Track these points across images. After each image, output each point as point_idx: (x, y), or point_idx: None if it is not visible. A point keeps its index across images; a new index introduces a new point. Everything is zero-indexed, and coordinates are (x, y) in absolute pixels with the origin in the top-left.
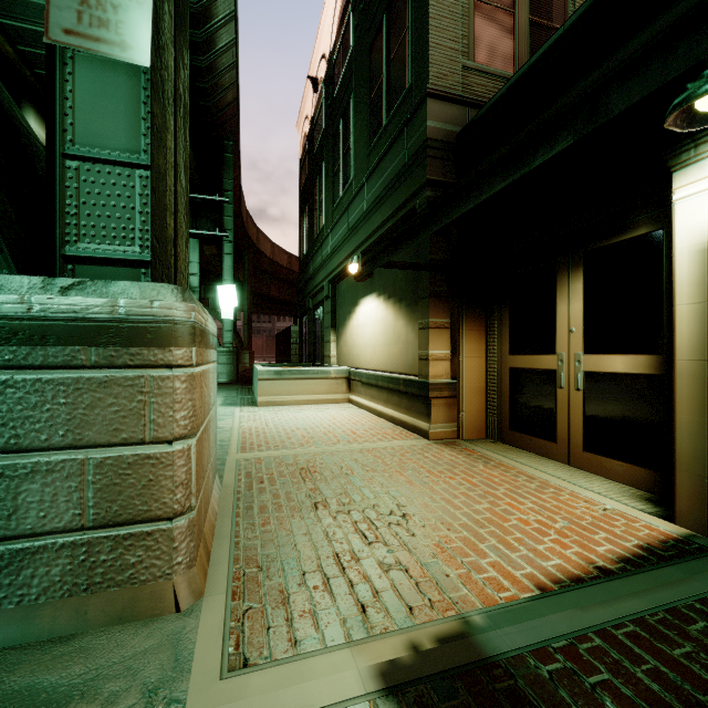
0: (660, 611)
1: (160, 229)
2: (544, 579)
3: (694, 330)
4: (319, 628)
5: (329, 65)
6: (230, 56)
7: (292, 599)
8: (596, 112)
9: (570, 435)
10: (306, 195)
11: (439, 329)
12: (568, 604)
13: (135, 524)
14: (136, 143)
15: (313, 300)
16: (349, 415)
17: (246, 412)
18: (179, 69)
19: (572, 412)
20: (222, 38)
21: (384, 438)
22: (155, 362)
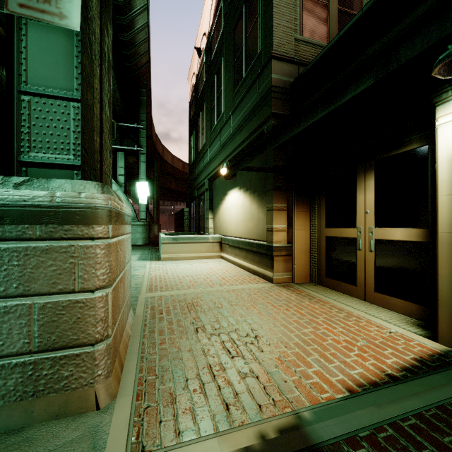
0: (433, 407)
1: (89, 143)
2: (352, 383)
3: (451, 212)
4: (196, 422)
5: (208, 40)
6: (144, 34)
7: (178, 399)
8: (389, 61)
9: (365, 281)
10: (194, 124)
11: (279, 210)
12: (368, 403)
13: (68, 349)
14: (71, 84)
15: (198, 191)
16: (220, 266)
17: (153, 264)
18: (104, 36)
19: (367, 265)
20: (139, 22)
21: (243, 282)
22: (82, 235)
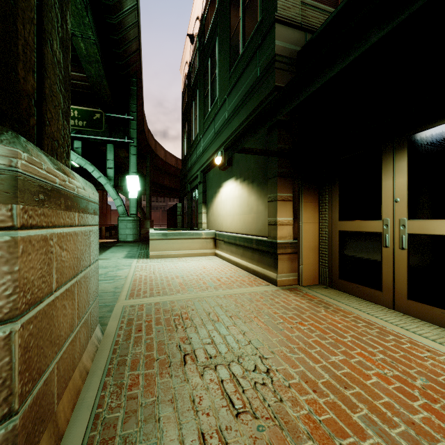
0: None
1: None
2: None
3: None
4: None
5: (201, 23)
6: (133, 17)
7: None
8: None
9: (395, 285)
10: (186, 115)
11: (284, 201)
12: None
13: None
14: None
15: (191, 185)
16: (215, 265)
17: (140, 263)
18: None
19: (397, 266)
20: (127, 3)
21: (242, 285)
22: None
